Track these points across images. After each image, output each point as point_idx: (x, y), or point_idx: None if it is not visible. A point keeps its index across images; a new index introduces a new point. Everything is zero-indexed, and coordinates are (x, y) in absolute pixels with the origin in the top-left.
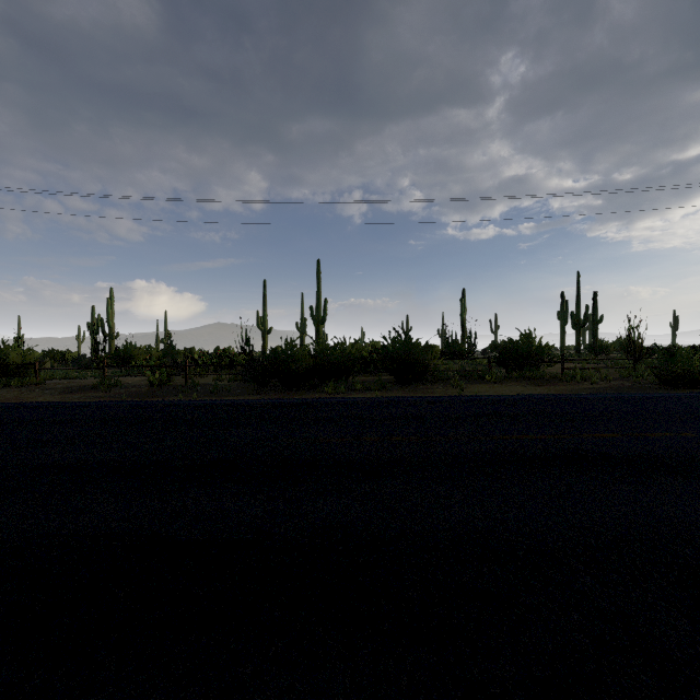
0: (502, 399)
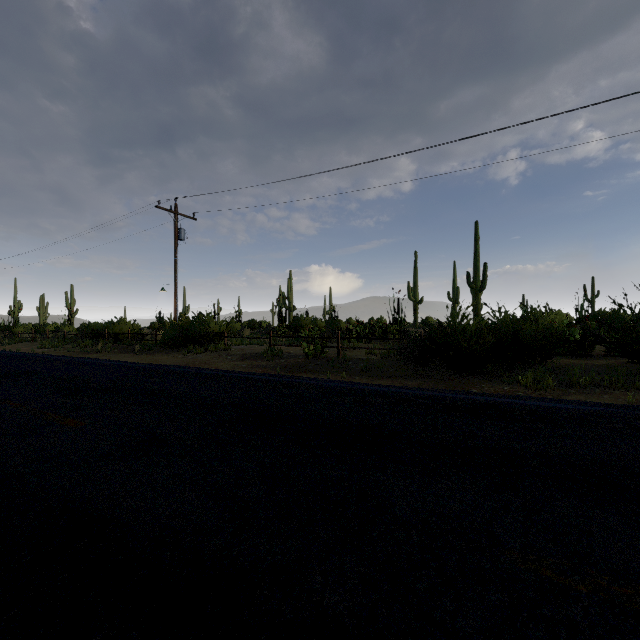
0: None
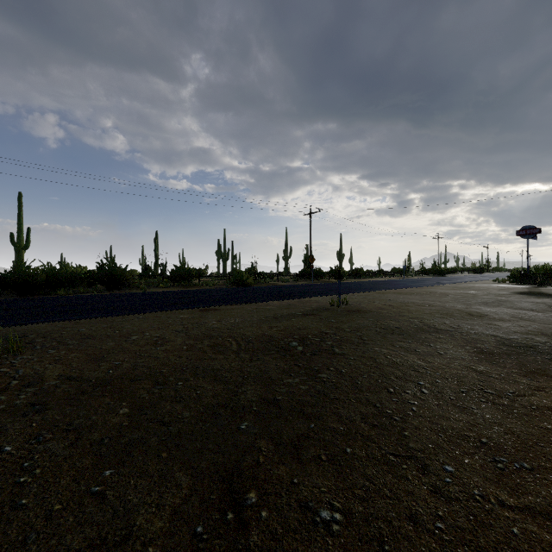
0: (162, 292)
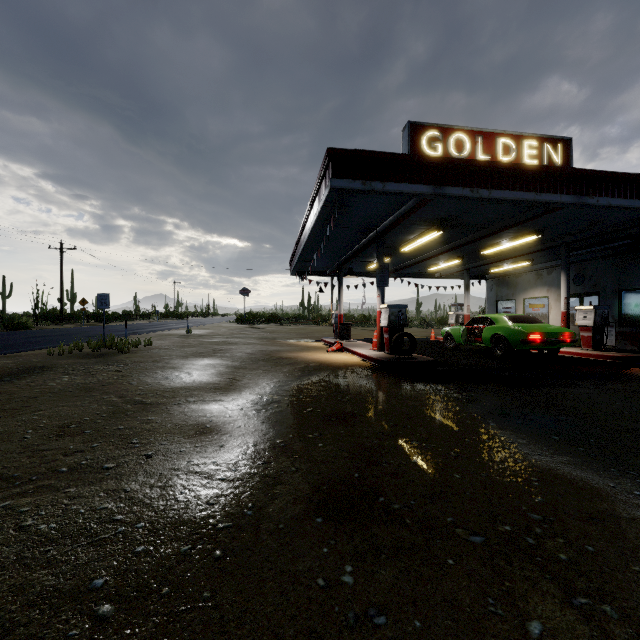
0: None
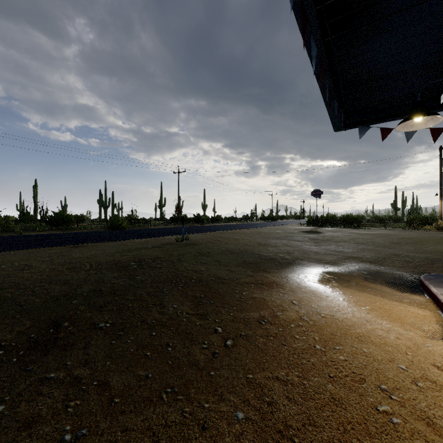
0: (39, 234)
